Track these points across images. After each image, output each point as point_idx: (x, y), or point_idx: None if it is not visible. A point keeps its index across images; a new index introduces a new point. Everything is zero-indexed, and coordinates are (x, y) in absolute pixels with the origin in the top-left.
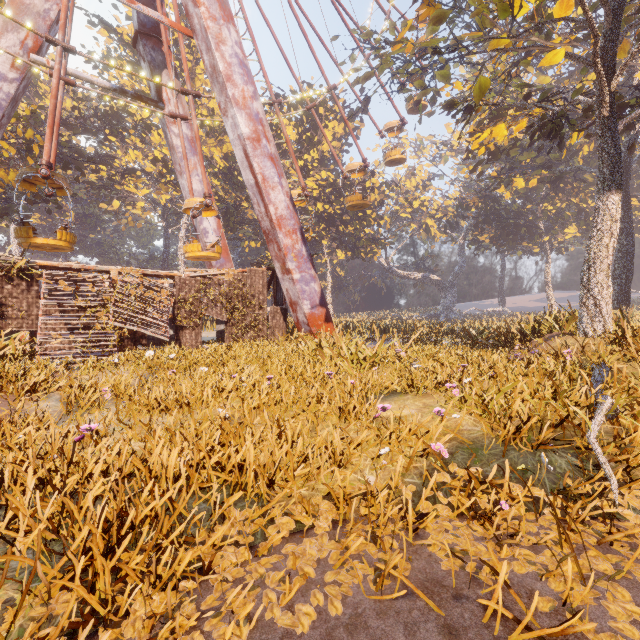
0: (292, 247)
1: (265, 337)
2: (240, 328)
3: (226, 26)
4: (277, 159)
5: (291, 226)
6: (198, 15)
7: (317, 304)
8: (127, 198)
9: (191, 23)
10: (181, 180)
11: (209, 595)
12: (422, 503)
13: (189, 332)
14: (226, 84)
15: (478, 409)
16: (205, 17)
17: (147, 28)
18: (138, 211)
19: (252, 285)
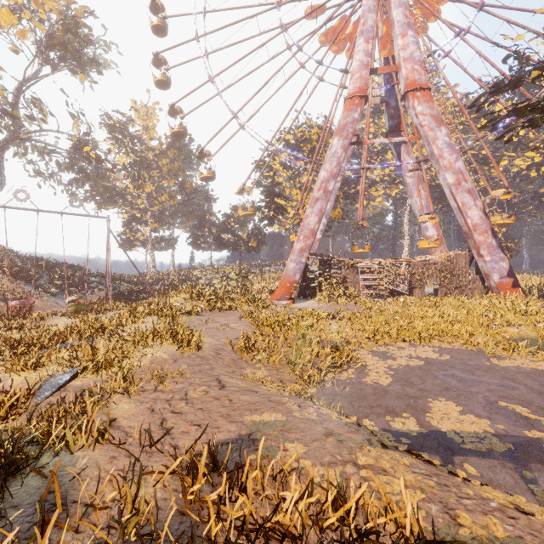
0: (484, 241)
1: (467, 294)
2: (448, 288)
3: (438, 130)
4: (473, 190)
5: (483, 229)
6: (423, 131)
7: (505, 276)
8: (370, 198)
9: (419, 133)
10: (411, 200)
11: (430, 343)
12: (492, 345)
13: (417, 290)
14: (438, 160)
15: (543, 331)
16: (426, 131)
17: (393, 127)
18: (376, 203)
19: (457, 263)
